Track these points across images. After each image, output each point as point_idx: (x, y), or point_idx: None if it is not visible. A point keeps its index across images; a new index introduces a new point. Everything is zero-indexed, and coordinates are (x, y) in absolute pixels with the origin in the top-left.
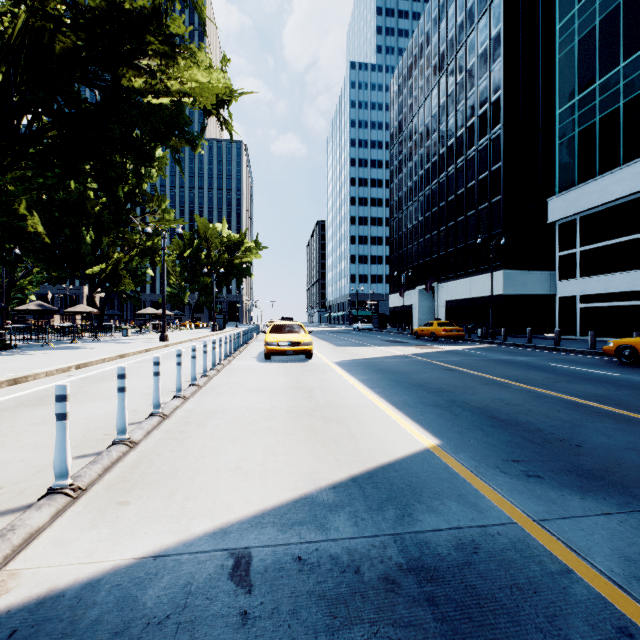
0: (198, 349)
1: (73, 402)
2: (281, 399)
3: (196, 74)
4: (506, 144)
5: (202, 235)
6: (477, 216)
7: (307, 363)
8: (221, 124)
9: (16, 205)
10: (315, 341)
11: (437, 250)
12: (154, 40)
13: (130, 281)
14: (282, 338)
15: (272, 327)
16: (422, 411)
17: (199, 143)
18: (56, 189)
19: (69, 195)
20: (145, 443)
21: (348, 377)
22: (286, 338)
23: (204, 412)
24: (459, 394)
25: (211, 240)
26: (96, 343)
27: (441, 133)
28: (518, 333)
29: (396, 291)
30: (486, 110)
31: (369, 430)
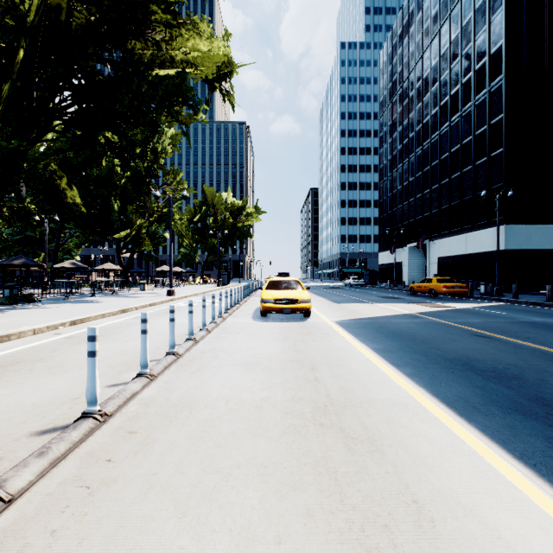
0: (199, 304)
1: (21, 376)
2: (276, 383)
3: (198, 44)
4: (508, 95)
5: (210, 202)
6: (474, 172)
7: (306, 323)
8: (223, 96)
9: (59, 180)
10: (311, 296)
11: (429, 208)
12: (157, 8)
13: (149, 243)
14: (278, 295)
15: (268, 283)
16: (509, 426)
17: (201, 108)
18: (91, 166)
19: (101, 171)
20: (28, 496)
21: (358, 345)
22: (283, 295)
23: (165, 407)
24: (538, 384)
25: (217, 206)
26: (112, 297)
27: (433, 94)
28: (522, 290)
29: (385, 249)
30: (484, 63)
31: (443, 485)
